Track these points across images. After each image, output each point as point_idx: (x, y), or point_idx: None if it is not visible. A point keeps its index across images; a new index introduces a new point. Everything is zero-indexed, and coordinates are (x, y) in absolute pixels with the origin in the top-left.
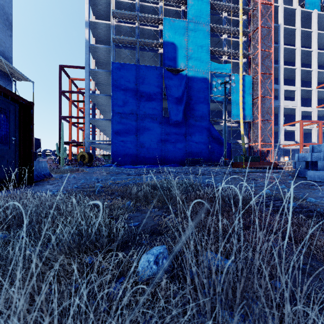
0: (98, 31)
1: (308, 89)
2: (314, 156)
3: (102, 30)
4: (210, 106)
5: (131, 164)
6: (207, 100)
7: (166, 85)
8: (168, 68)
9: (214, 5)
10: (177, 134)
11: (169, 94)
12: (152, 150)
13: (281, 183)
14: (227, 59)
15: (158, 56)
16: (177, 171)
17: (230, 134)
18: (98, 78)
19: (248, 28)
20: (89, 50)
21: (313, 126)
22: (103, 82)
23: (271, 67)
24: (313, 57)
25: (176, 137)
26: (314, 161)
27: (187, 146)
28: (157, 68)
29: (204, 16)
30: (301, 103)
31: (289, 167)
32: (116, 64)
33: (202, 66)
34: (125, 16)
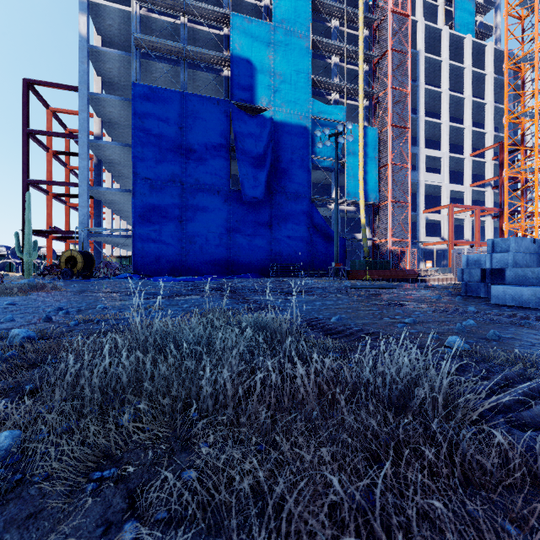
0: (108, 24)
1: (458, 157)
2: (496, 259)
3: (114, 21)
4: (312, 176)
5: (172, 274)
6: (306, 164)
7: (236, 134)
8: (240, 104)
9: (318, 4)
10: (255, 222)
11: (241, 150)
12: (211, 248)
13: (457, 313)
14: (339, 99)
15: (221, 82)
16: (254, 288)
17: (343, 225)
18: (107, 113)
19: (372, 51)
20: (89, 56)
21: (466, 215)
22: (118, 121)
23: (406, 117)
24: (465, 108)
25: (254, 226)
26: (495, 268)
27: (272, 242)
28: (220, 101)
29: (301, 20)
30: (449, 178)
31: (435, 279)
32: (142, 86)
33: (298, 105)
34: (160, 1)
